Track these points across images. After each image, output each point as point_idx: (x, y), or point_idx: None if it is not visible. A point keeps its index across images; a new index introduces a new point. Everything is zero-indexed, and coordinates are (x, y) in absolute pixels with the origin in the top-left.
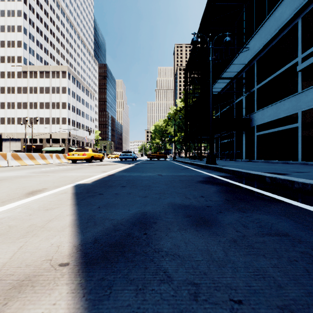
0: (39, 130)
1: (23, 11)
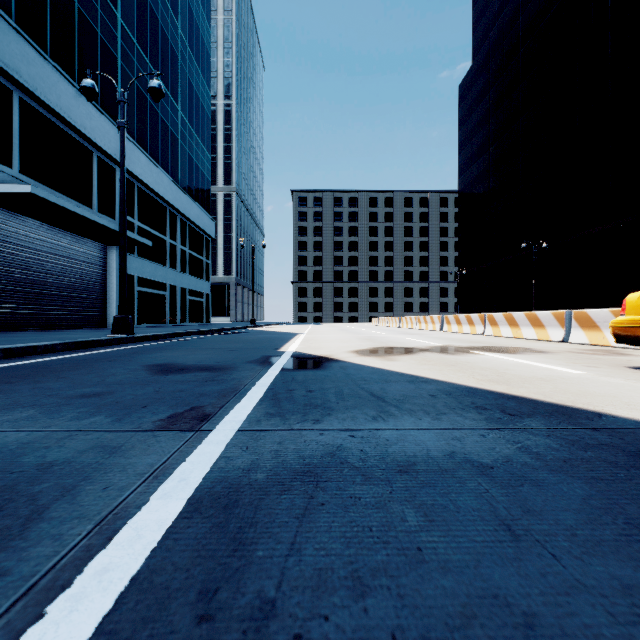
0: None
1: None
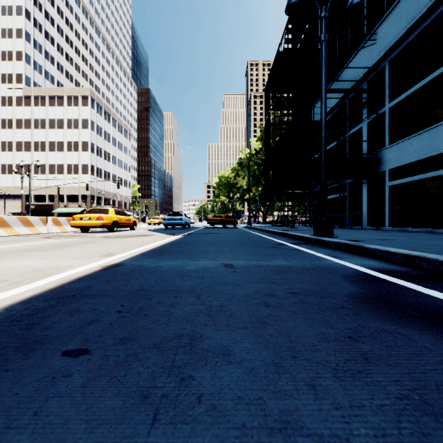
0: (49, 183)
1: (24, 8)
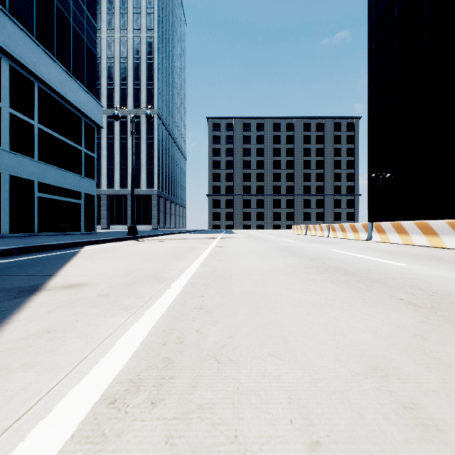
0: None
1: None
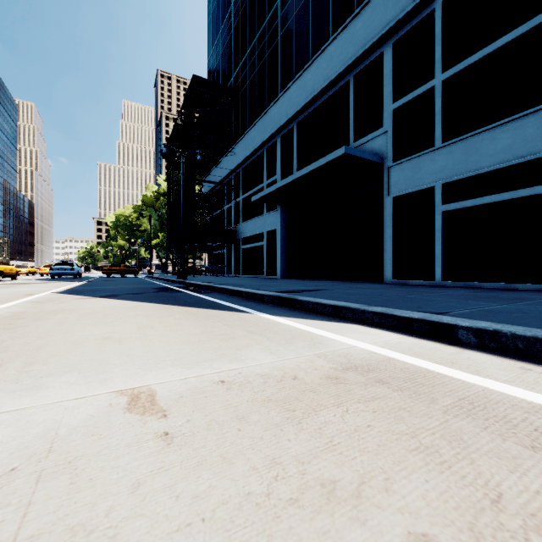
0: None
1: None
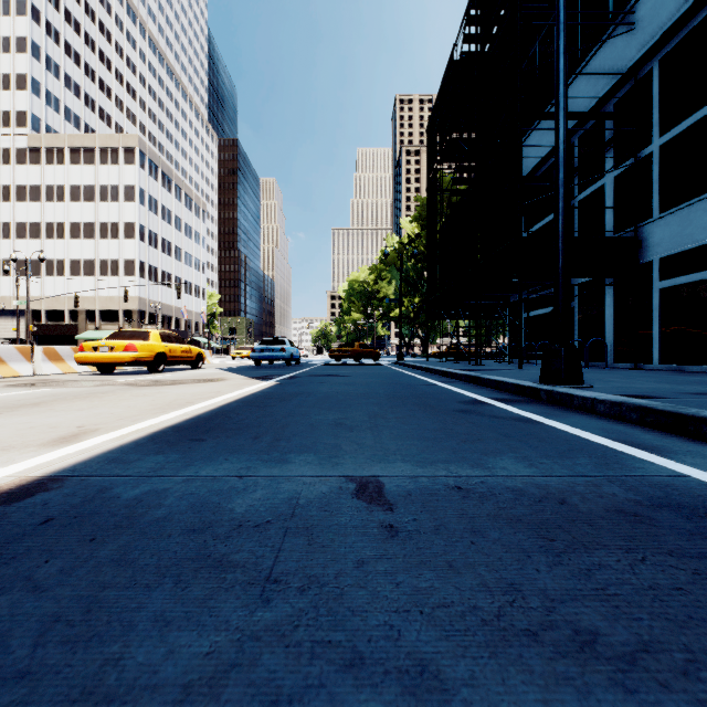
0: (70, 291)
1: (30, 3)
